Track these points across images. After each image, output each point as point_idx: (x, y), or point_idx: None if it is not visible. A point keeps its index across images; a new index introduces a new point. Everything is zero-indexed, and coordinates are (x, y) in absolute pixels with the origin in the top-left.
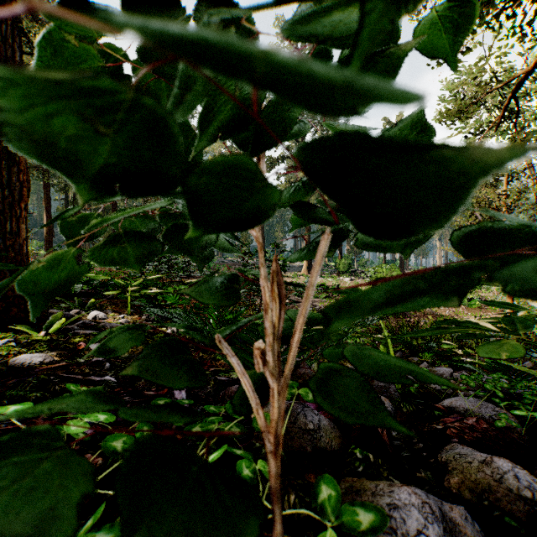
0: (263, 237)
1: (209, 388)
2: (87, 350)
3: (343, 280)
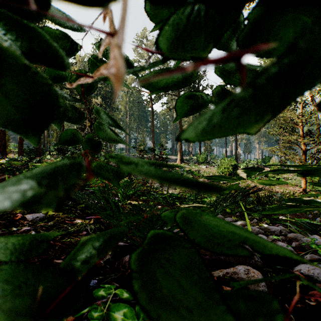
0: (153, 141)
1: (108, 255)
2: (23, 219)
3: (201, 167)
